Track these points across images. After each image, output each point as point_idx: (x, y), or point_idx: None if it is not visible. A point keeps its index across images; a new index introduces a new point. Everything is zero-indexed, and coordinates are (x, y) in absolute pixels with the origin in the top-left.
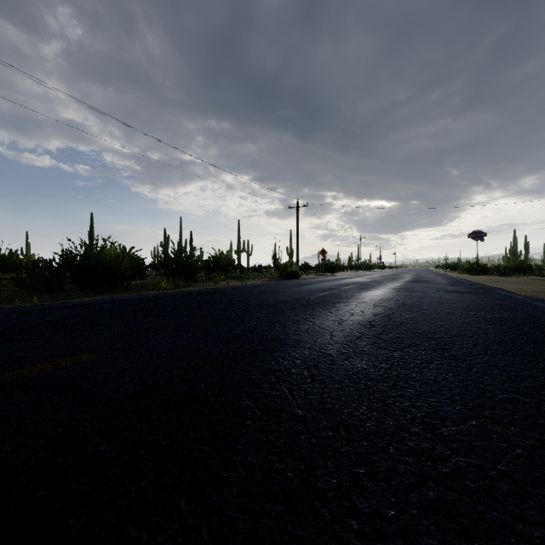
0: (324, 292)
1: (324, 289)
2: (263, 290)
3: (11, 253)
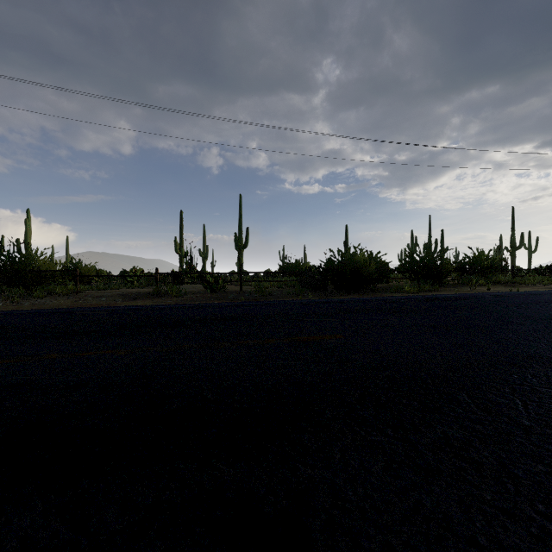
0: None
1: None
2: (543, 300)
3: (296, 262)
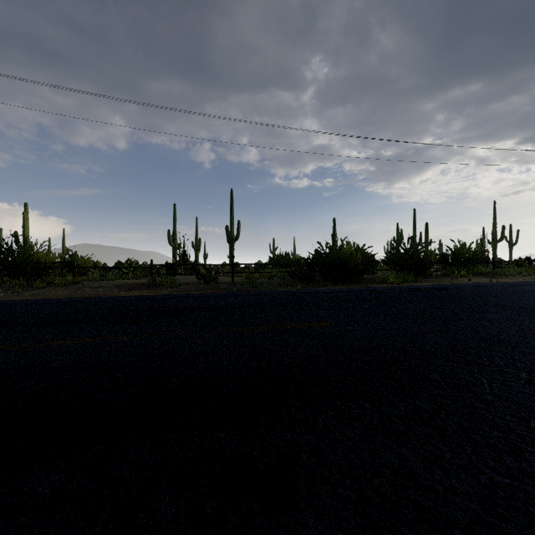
0: None
1: None
2: (520, 290)
3: (286, 254)
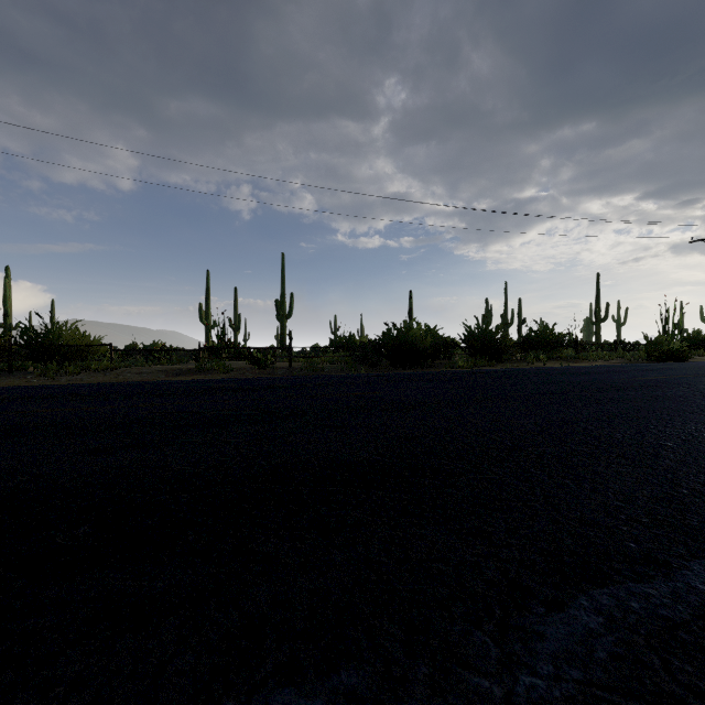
0: (658, 376)
1: (677, 373)
2: (571, 372)
3: (350, 335)
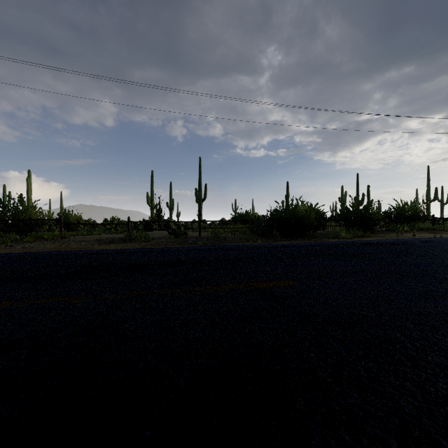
0: None
1: None
2: None
3: (246, 212)
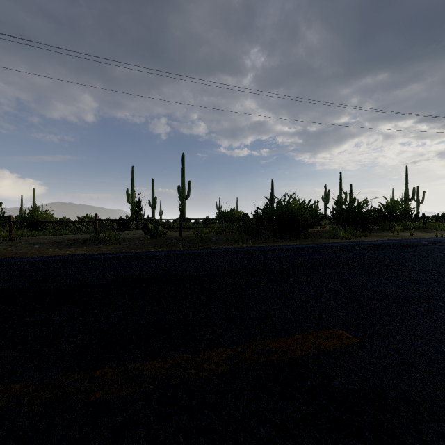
0: None
1: None
2: None
3: (231, 210)
